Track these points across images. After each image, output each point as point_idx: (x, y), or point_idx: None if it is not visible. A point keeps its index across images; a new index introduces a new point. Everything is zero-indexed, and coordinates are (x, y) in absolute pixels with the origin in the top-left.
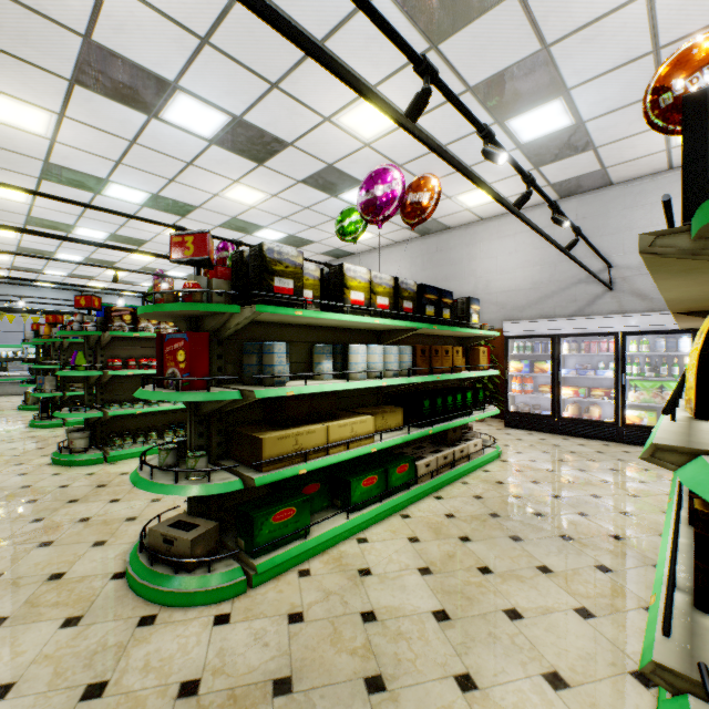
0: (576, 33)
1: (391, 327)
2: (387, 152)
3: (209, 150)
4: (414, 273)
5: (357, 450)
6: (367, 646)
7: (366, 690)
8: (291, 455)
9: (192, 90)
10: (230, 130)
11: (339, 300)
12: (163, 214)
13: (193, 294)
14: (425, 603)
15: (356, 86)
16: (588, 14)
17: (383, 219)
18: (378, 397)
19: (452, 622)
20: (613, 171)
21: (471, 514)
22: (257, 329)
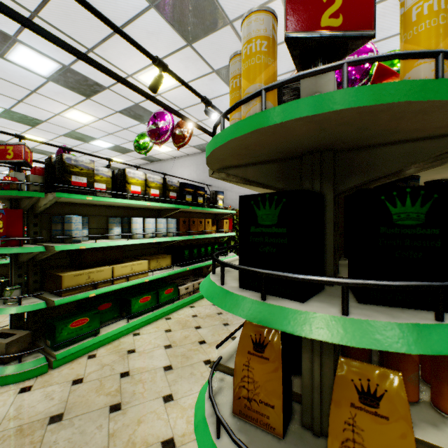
0: None
1: (162, 207)
2: (172, 100)
3: (48, 84)
4: (199, 174)
5: (134, 281)
6: (118, 389)
7: (109, 412)
8: (85, 285)
9: (28, 43)
10: (62, 73)
11: (123, 191)
12: (16, 123)
13: (10, 184)
14: (162, 363)
15: (104, 71)
16: None
17: (162, 142)
18: (158, 249)
19: (173, 370)
20: None
21: (207, 314)
22: (66, 207)
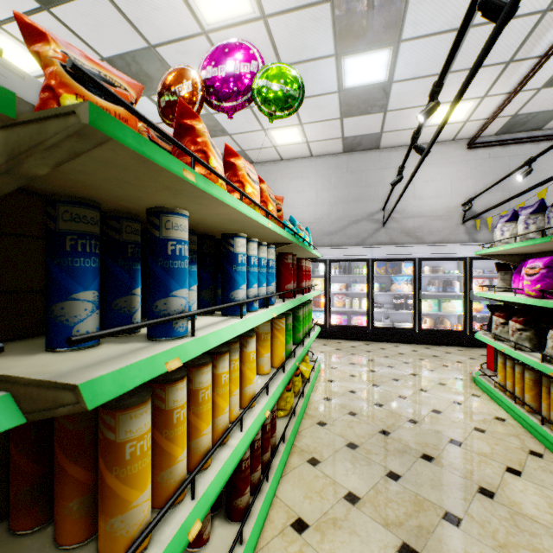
0: (170, 44)
1: None
2: None
3: None
4: None
5: None
6: None
7: None
8: None
9: None
10: None
11: None
12: None
13: None
14: None
15: None
16: (172, 33)
17: None
18: None
19: None
20: (250, 153)
21: None
22: None
